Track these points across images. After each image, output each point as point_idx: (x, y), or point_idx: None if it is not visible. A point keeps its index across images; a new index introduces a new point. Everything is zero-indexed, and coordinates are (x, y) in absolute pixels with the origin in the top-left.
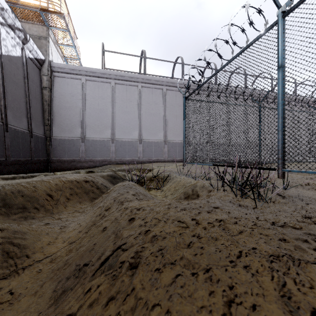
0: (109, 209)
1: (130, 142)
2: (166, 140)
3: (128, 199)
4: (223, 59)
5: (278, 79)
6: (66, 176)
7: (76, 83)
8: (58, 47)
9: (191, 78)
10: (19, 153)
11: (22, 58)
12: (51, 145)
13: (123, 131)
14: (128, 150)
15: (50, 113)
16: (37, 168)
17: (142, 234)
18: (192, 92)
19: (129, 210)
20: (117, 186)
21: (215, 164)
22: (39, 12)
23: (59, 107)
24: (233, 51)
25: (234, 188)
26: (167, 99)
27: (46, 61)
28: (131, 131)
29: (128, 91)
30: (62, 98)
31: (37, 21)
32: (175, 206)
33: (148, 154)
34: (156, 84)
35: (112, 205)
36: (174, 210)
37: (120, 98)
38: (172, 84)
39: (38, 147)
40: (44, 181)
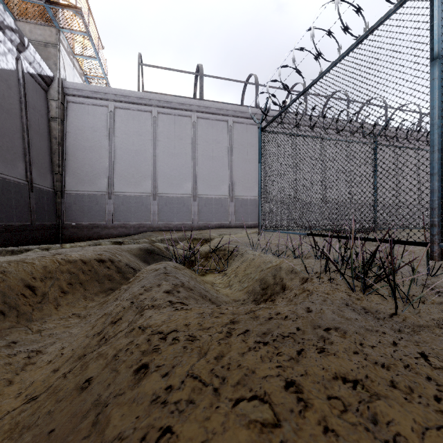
0: (119, 322)
1: (179, 199)
2: (232, 196)
3: (155, 303)
4: (324, 59)
5: (432, 81)
6: (70, 252)
7: (100, 112)
8: (75, 60)
9: (270, 98)
10: (10, 215)
11: (17, 72)
12: (63, 203)
13: (170, 182)
14: (177, 211)
15: (61, 156)
16: (40, 236)
17: (150, 442)
18: (273, 118)
19: (145, 335)
20: (147, 271)
21: (310, 233)
22: (44, 5)
23: (75, 148)
24: (341, 48)
25: (349, 276)
26: (234, 136)
27: (56, 79)
28: (181, 182)
29: (177, 124)
30: (80, 134)
31: (42, 20)
32: (244, 330)
33: (206, 217)
34: (218, 114)
35: (126, 313)
36: (241, 345)
37: (165, 135)
38: (241, 113)
39: (43, 206)
40: (23, 262)
